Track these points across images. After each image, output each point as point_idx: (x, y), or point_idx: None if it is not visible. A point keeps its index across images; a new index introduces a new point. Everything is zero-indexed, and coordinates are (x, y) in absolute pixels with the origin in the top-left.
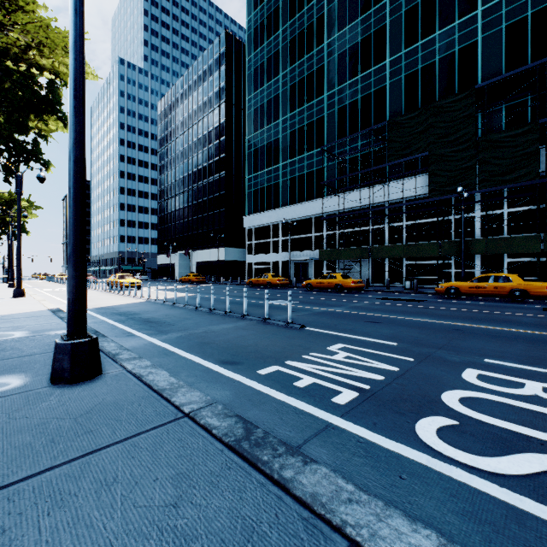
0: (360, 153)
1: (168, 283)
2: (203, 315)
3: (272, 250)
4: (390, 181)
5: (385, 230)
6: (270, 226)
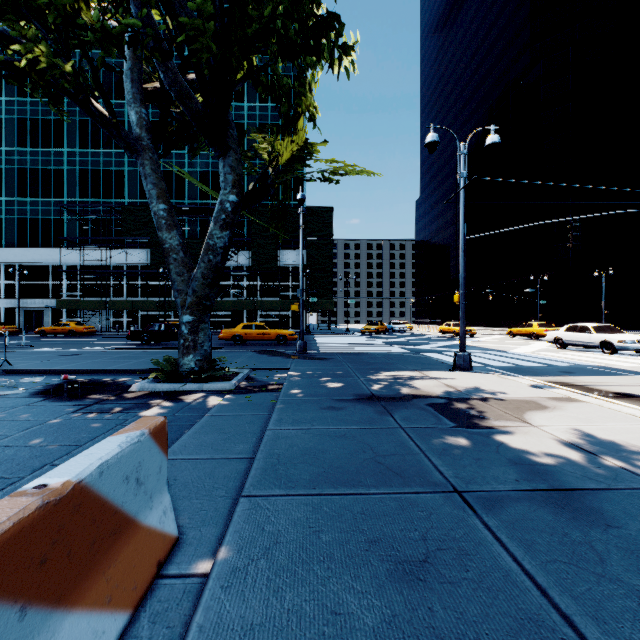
0: (102, 218)
1: None
2: None
3: None
4: (124, 251)
5: (124, 286)
6: None
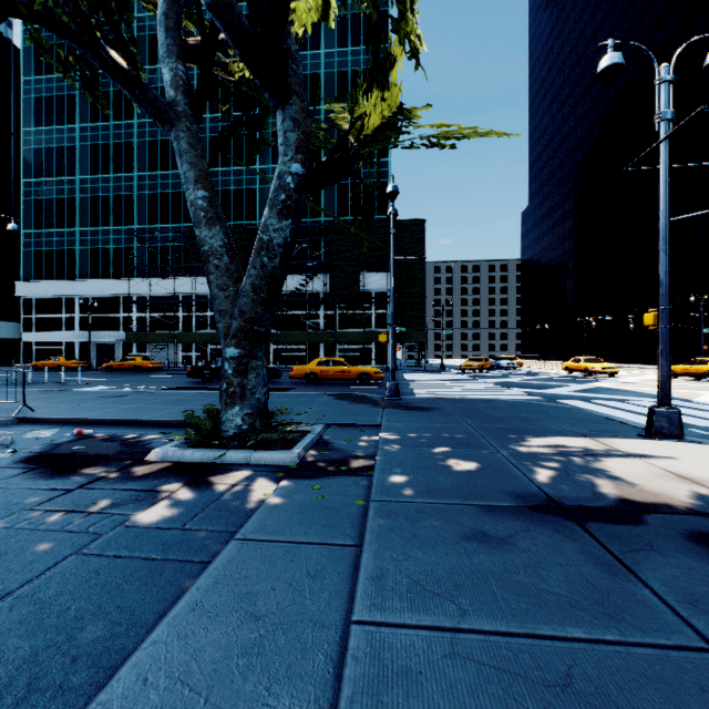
0: (171, 244)
1: None
2: (10, 385)
3: (65, 328)
4: (192, 280)
5: (193, 318)
6: (62, 299)
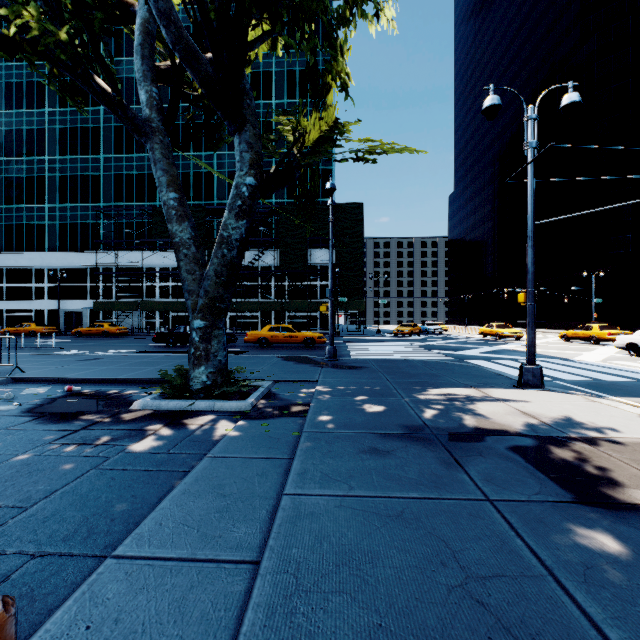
0: (135, 221)
1: None
2: None
3: (34, 297)
4: (155, 253)
5: (156, 287)
6: (32, 270)
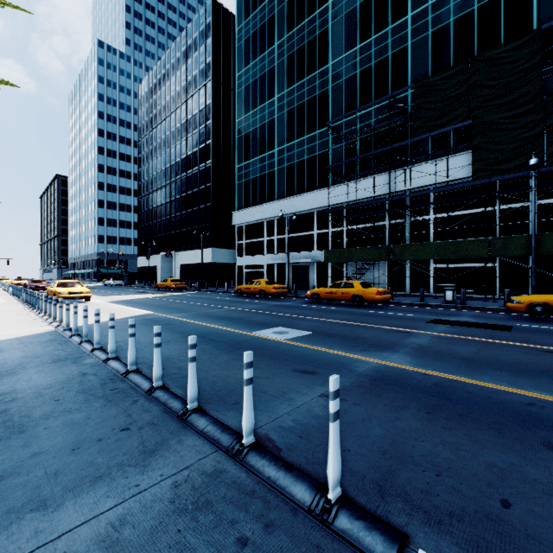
0: (374, 131)
1: (142, 289)
2: (88, 402)
3: (266, 251)
4: (418, 161)
5: (405, 225)
6: (264, 223)
